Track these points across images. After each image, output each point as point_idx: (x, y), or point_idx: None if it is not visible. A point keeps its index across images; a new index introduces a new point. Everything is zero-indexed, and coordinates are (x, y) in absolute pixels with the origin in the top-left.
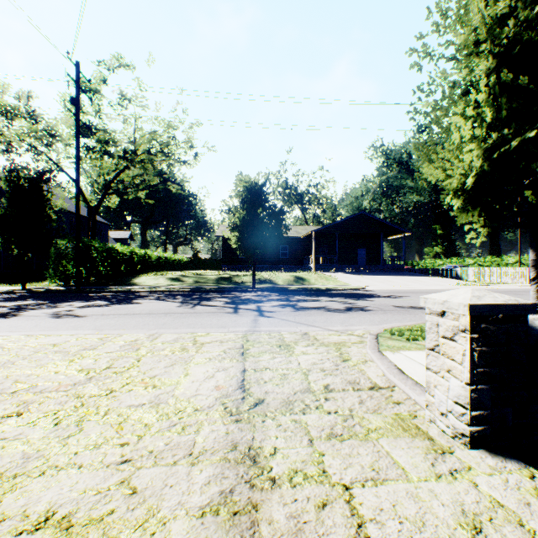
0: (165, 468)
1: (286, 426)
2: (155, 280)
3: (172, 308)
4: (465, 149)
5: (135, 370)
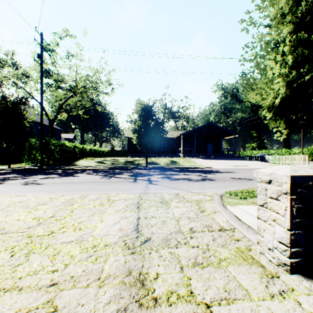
0: (80, 290)
1: (165, 257)
2: (88, 162)
3: (97, 179)
4: (275, 81)
5: (69, 218)
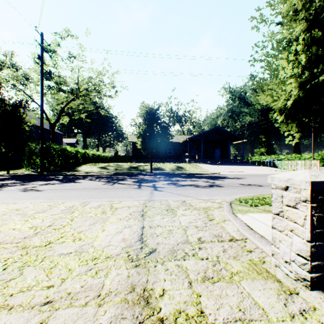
0: (77, 309)
1: (171, 270)
2: (90, 168)
3: (99, 185)
4: (287, 82)
5: (68, 227)
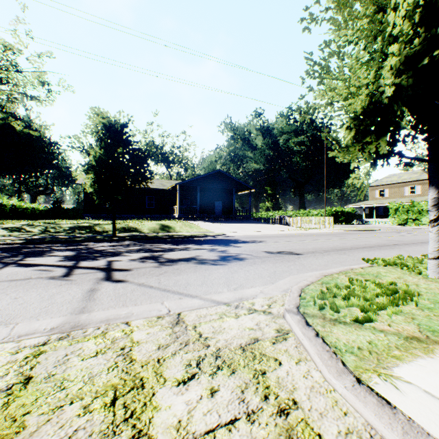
0: None
1: None
2: None
3: None
4: (390, 48)
5: None
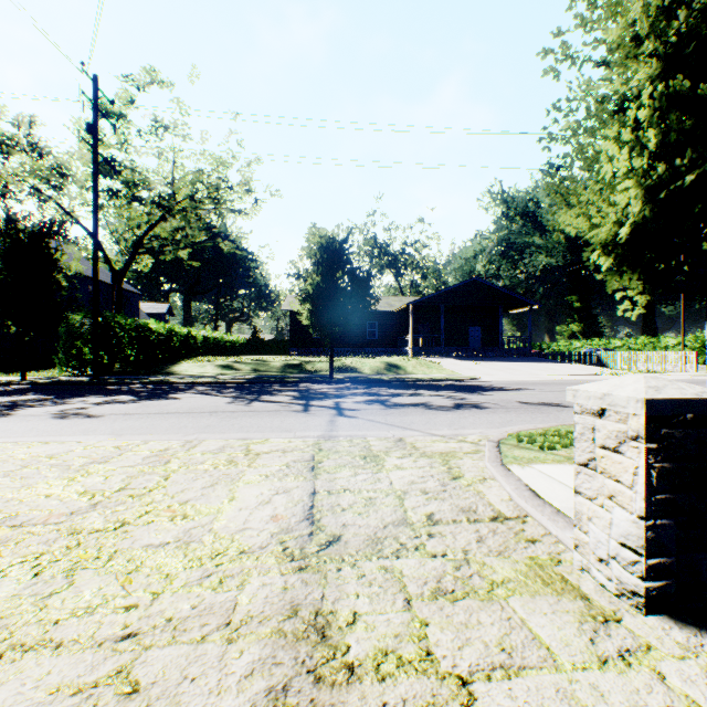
0: (186, 648)
1: (371, 577)
2: (200, 368)
3: (221, 404)
4: (619, 186)
5: (160, 492)
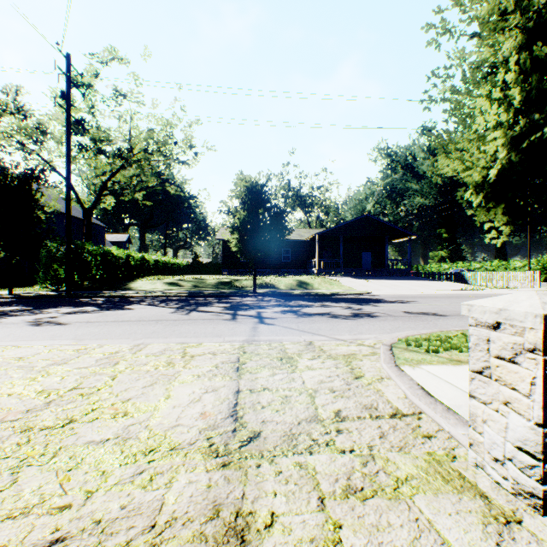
0: None
1: (288, 474)
2: (151, 284)
3: (166, 314)
4: (489, 136)
5: (107, 391)
